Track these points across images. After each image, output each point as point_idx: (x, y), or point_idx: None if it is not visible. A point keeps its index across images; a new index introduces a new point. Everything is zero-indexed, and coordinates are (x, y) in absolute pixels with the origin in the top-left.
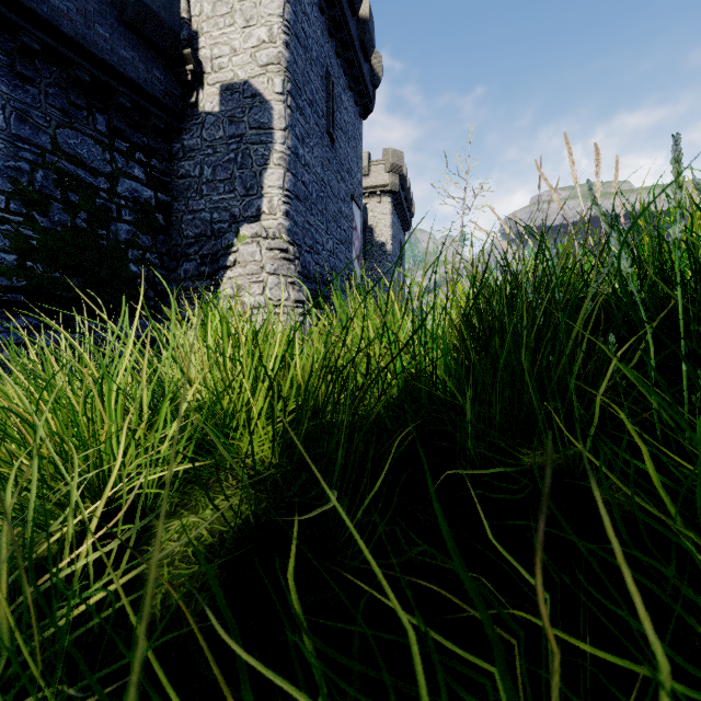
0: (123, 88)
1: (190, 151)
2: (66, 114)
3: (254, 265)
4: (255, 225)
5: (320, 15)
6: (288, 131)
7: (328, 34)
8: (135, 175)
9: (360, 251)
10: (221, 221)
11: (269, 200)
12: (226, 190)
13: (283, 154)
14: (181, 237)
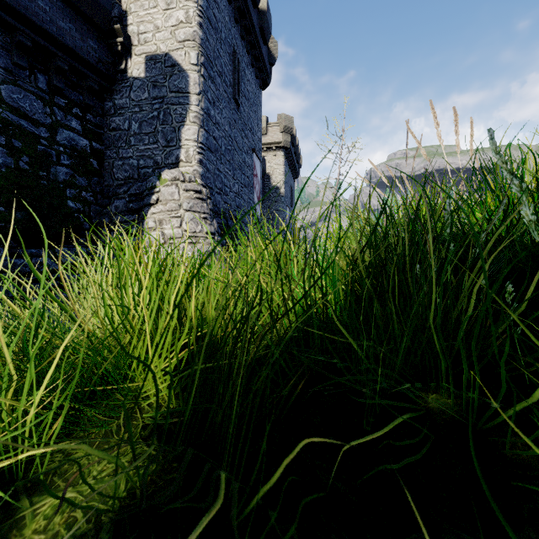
0: (61, 53)
1: (120, 109)
2: (10, 72)
3: (173, 203)
4: (174, 170)
5: (228, 5)
6: (202, 96)
7: (234, 20)
8: (72, 127)
9: (260, 193)
10: (146, 167)
11: (186, 151)
12: (150, 141)
13: (197, 114)
14: (112, 179)
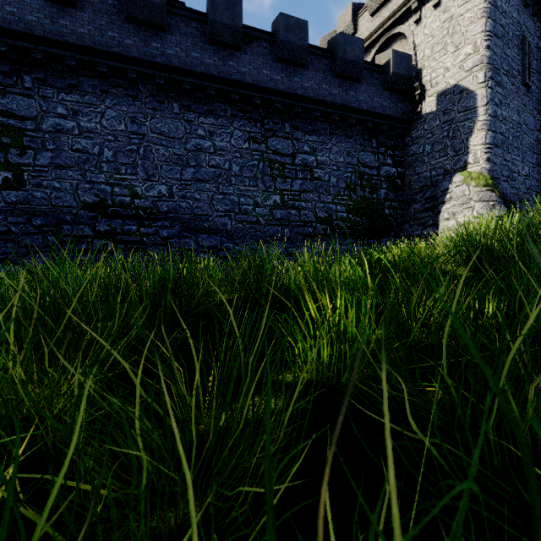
0: (384, 121)
1: (416, 140)
2: (361, 145)
3: (464, 198)
4: (463, 173)
5: (515, 0)
6: (489, 104)
7: (523, 7)
8: (387, 163)
9: None
10: (437, 175)
11: (474, 155)
12: (440, 156)
13: (484, 121)
14: (410, 190)
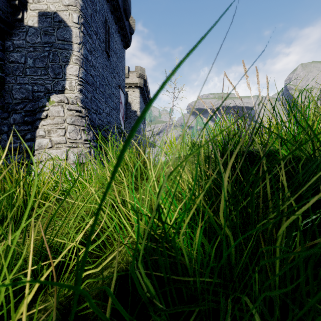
0: None
1: (17, 47)
2: None
3: (59, 118)
4: (60, 95)
5: None
6: (82, 45)
7: None
8: None
9: (124, 114)
10: (39, 91)
11: (70, 82)
12: (42, 73)
13: (78, 57)
14: (11, 98)
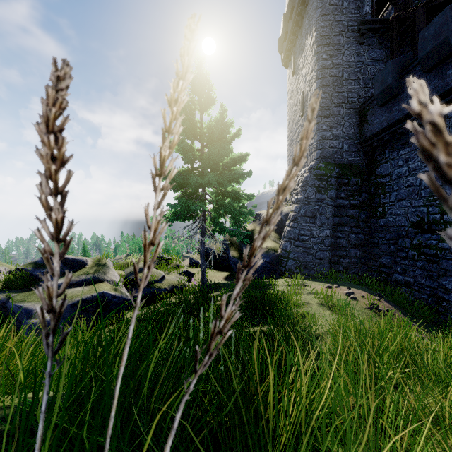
0: None
1: None
2: None
3: None
4: None
5: None
6: None
7: None
8: None
9: None
10: None
11: None
12: None
13: None
14: None
